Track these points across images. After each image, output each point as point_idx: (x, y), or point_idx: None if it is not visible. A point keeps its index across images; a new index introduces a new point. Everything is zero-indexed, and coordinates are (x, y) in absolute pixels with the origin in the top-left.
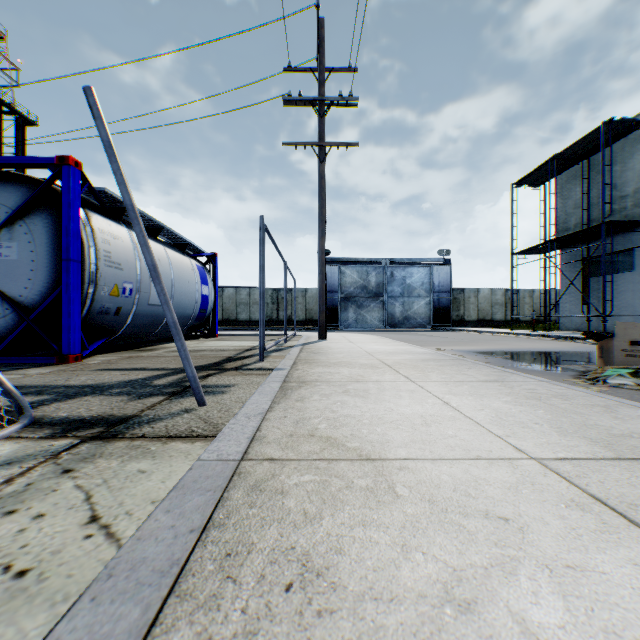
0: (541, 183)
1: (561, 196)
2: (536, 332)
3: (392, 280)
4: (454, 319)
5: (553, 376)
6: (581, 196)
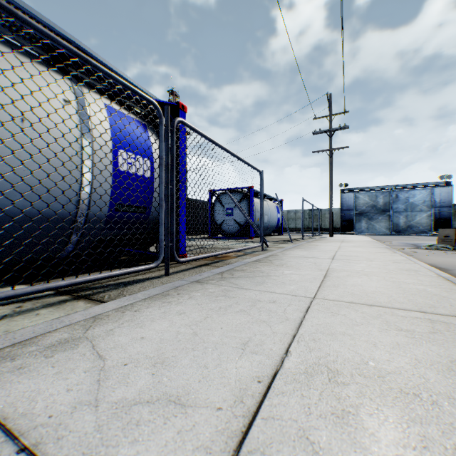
0: None
1: None
2: None
3: (396, 200)
4: (455, 227)
5: (407, 247)
6: None
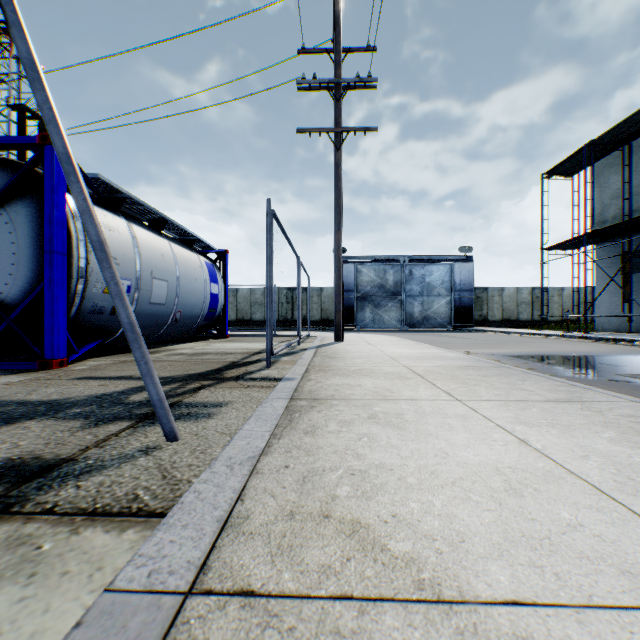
0: (574, 172)
1: (597, 186)
2: (570, 333)
3: (411, 278)
4: (476, 319)
5: (624, 389)
6: (621, 185)
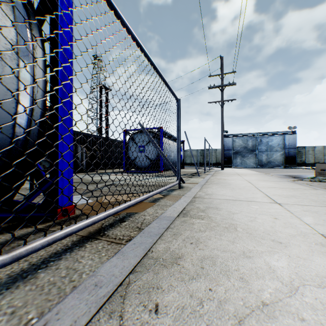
0: None
1: None
2: None
3: (260, 143)
4: (298, 162)
5: (291, 179)
6: None
